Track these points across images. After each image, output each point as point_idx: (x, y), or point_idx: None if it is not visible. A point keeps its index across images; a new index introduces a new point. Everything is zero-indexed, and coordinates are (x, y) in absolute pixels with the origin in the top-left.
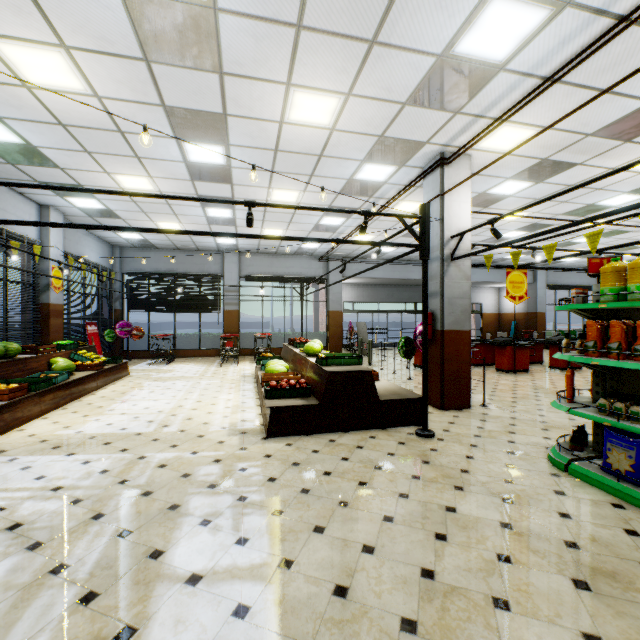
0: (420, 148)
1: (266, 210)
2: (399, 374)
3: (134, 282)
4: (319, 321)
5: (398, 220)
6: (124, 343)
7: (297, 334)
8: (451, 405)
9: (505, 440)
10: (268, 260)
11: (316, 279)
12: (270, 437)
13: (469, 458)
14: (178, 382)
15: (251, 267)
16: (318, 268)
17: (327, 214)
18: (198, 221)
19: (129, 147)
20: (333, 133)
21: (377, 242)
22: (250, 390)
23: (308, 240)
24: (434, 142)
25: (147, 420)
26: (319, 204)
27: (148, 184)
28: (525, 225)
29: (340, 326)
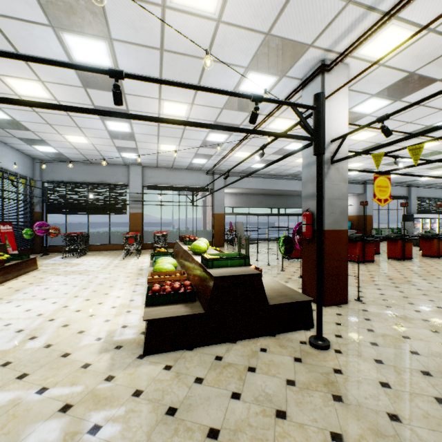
0: (303, 53)
1: (159, 125)
2: (272, 265)
3: (53, 189)
4: (206, 221)
5: (271, 138)
6: (44, 240)
7: (189, 232)
8: (331, 301)
9: (407, 350)
10: (166, 173)
11: (204, 187)
12: (147, 354)
13: (386, 387)
14: (78, 276)
15: (152, 178)
16: (205, 180)
17: (213, 130)
18: (101, 135)
19: (4, 38)
20: (219, 27)
21: (269, 132)
22: (142, 284)
23: (190, 124)
24: (318, 45)
25: (17, 329)
26: (206, 119)
27: (42, 91)
28: (370, 145)
29: (223, 225)
